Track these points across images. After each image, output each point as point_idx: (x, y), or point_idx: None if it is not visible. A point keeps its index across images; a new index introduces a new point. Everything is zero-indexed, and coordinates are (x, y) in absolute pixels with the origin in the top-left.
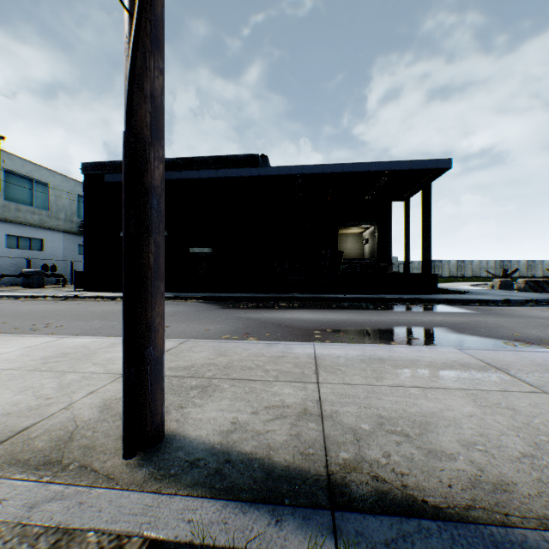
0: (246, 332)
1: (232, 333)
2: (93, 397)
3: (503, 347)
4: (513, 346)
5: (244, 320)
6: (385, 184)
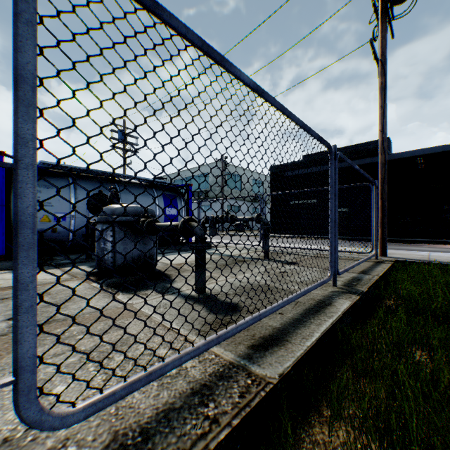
0: None
1: None
2: None
3: None
4: None
5: None
6: None
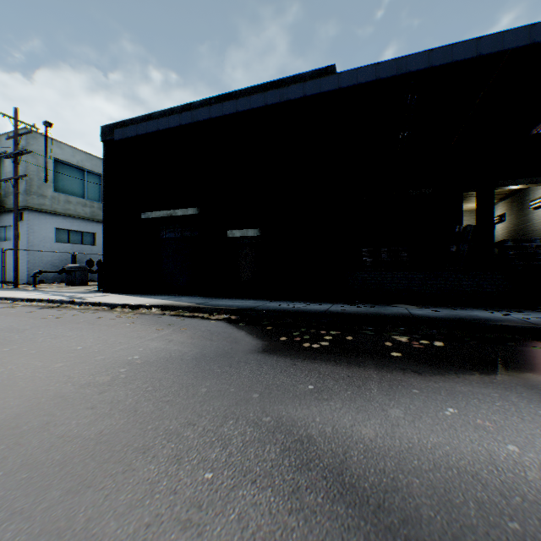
0: None
1: None
2: None
3: None
4: None
5: (326, 514)
6: None
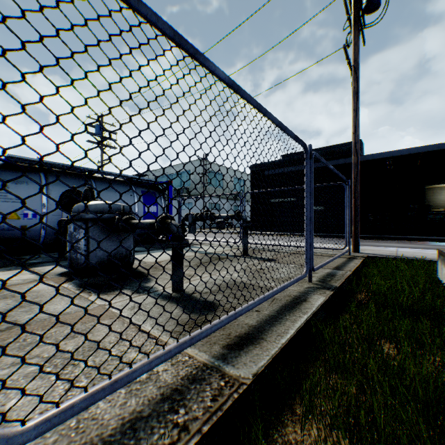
0: None
1: None
2: None
3: None
4: None
5: None
6: None
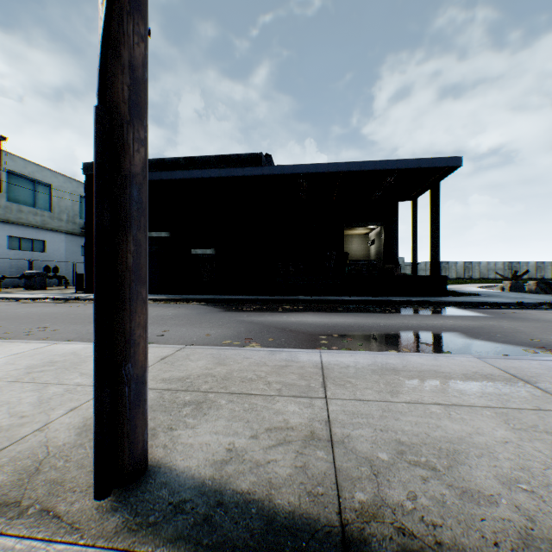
0: (248, 337)
1: (233, 338)
2: (74, 415)
3: (524, 355)
4: (534, 353)
5: (247, 324)
6: (392, 183)
